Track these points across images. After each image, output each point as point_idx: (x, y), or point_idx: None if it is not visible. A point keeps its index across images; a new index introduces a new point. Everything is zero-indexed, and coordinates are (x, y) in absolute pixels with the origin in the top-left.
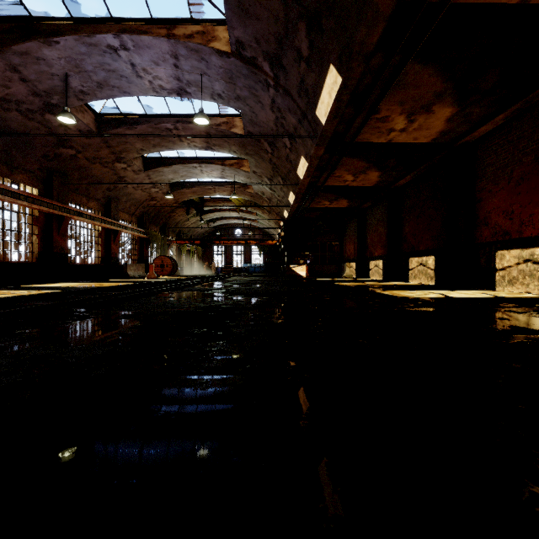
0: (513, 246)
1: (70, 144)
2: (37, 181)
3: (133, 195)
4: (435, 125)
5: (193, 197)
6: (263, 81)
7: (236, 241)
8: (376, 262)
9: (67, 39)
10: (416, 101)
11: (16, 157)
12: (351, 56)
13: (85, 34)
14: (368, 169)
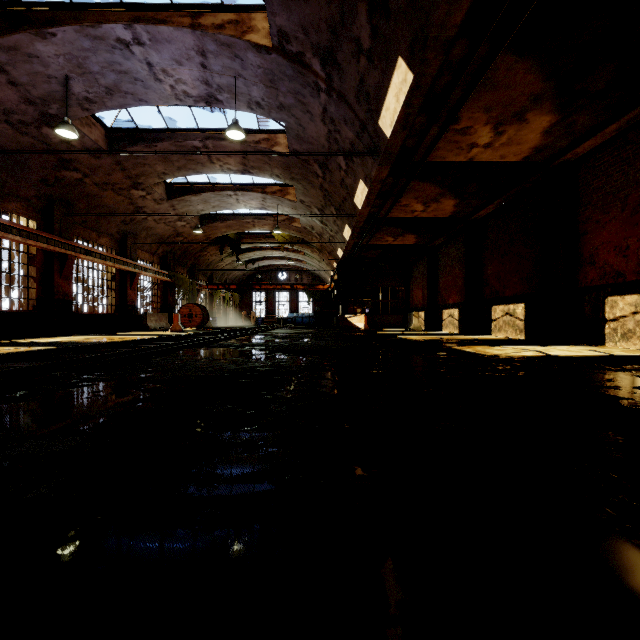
0: (628, 290)
1: (74, 166)
2: (34, 211)
3: (154, 230)
4: (529, 139)
5: (227, 232)
6: (312, 84)
7: (279, 285)
8: (450, 311)
9: (66, 30)
10: (506, 107)
11: (7, 182)
12: (426, 44)
13: (88, 24)
14: (442, 196)
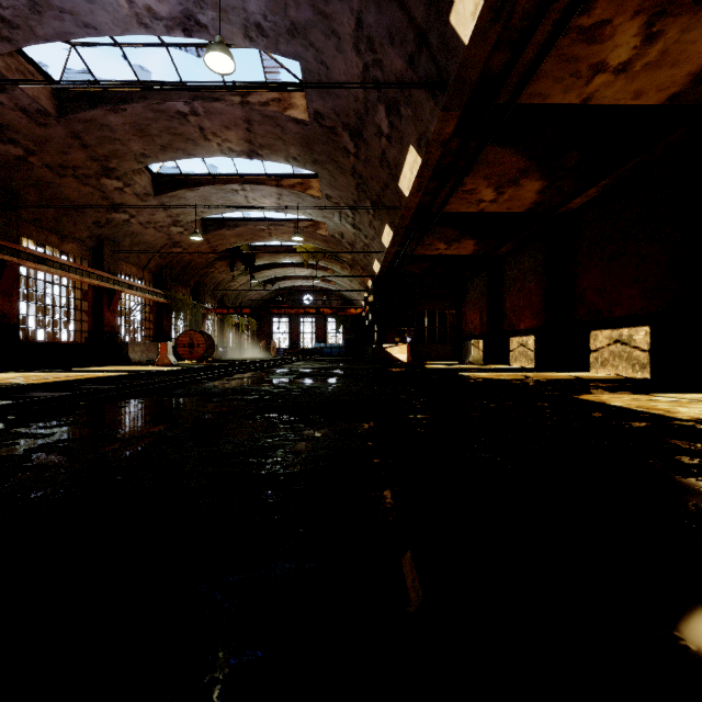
0: None
1: (9, 135)
2: None
3: (142, 237)
4: (694, 53)
5: (238, 244)
6: None
7: (303, 309)
8: (521, 339)
9: None
10: None
11: None
12: None
13: None
14: (524, 175)
